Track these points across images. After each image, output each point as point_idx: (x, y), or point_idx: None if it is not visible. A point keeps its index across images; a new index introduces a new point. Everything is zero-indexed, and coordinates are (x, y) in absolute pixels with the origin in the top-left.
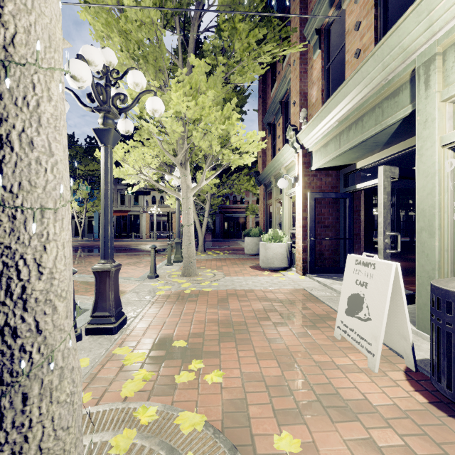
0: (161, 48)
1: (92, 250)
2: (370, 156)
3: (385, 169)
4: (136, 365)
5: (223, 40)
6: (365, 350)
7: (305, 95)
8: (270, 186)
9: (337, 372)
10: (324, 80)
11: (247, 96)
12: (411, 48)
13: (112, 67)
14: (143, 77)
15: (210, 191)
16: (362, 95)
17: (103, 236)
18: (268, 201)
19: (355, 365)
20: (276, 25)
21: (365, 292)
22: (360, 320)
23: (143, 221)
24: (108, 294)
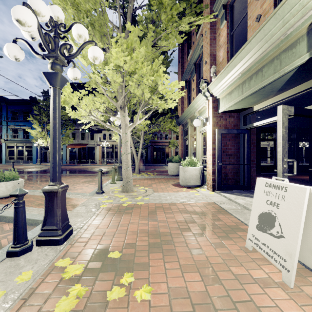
0: (104, 16)
1: None
2: (265, 100)
3: (284, 108)
4: (74, 277)
5: (152, 10)
6: (279, 264)
7: (214, 56)
8: (187, 126)
9: (255, 286)
10: (229, 44)
11: (170, 61)
12: (311, 4)
13: (60, 22)
14: (86, 30)
15: (143, 129)
16: (263, 50)
17: (52, 162)
18: (185, 137)
19: (269, 278)
20: (192, 2)
21: (277, 212)
22: (272, 237)
23: (97, 151)
24: (55, 211)
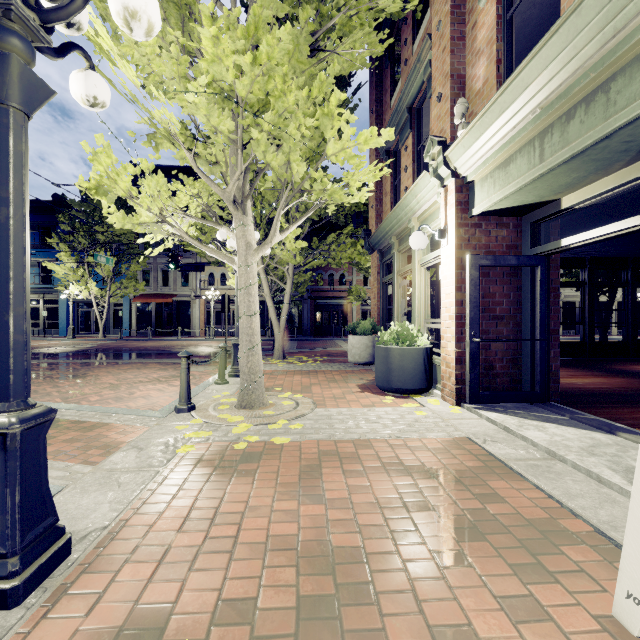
0: None
1: (110, 355)
2: (597, 180)
3: None
4: None
5: None
6: None
7: (460, 80)
8: (389, 253)
9: None
10: (503, 41)
11: (352, 110)
12: None
13: None
14: None
15: (293, 261)
16: (618, 27)
17: None
18: (386, 277)
19: None
20: None
21: None
22: None
23: (196, 310)
24: (1, 495)
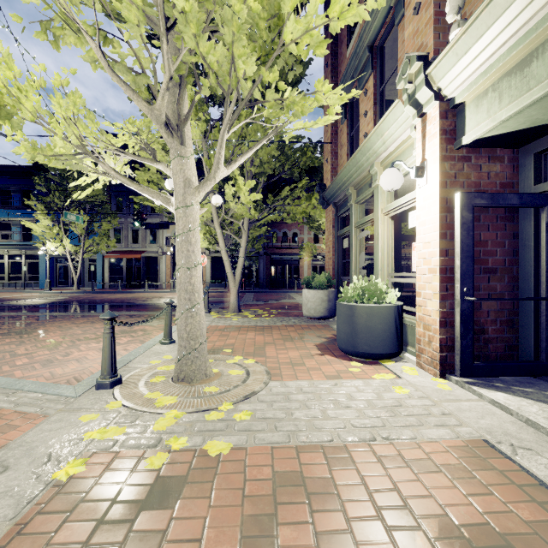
0: None
1: (74, 307)
2: None
3: None
4: None
5: None
6: None
7: None
8: (345, 205)
9: None
10: None
11: (307, 64)
12: None
13: None
14: None
15: (247, 215)
16: None
17: None
18: (341, 230)
19: None
20: None
21: None
22: None
23: (163, 265)
24: None
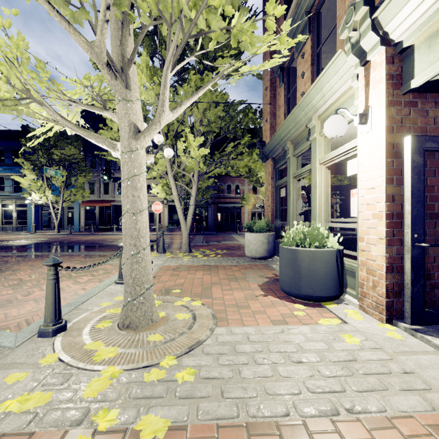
0: None
1: (50, 248)
2: None
3: None
4: None
5: None
6: None
7: None
8: (283, 159)
9: None
10: None
11: None
12: None
13: None
14: None
15: (197, 168)
16: None
17: None
18: (279, 181)
19: None
20: None
21: None
22: None
23: None
24: None
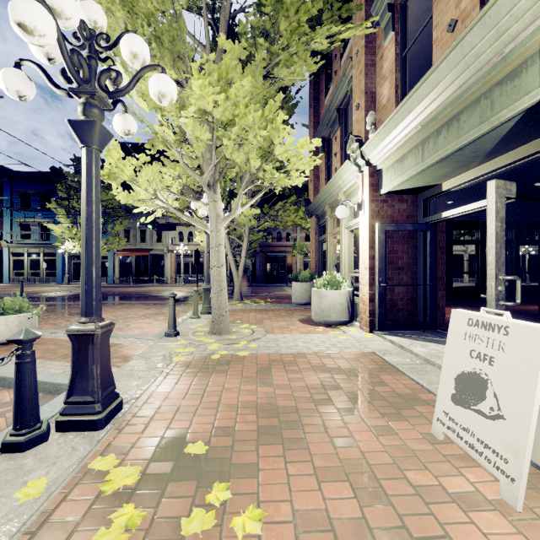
0: (179, 23)
1: (103, 298)
2: (463, 172)
3: (498, 185)
4: (122, 491)
5: (264, 13)
6: (495, 467)
7: (372, 95)
8: (324, 218)
9: (451, 507)
10: (399, 72)
11: (295, 105)
12: None
13: (99, 32)
14: (145, 45)
15: (249, 224)
16: (461, 82)
17: (84, 281)
18: (321, 237)
19: (477, 492)
20: (334, 1)
21: (490, 371)
22: (482, 417)
23: (168, 262)
24: (91, 369)
